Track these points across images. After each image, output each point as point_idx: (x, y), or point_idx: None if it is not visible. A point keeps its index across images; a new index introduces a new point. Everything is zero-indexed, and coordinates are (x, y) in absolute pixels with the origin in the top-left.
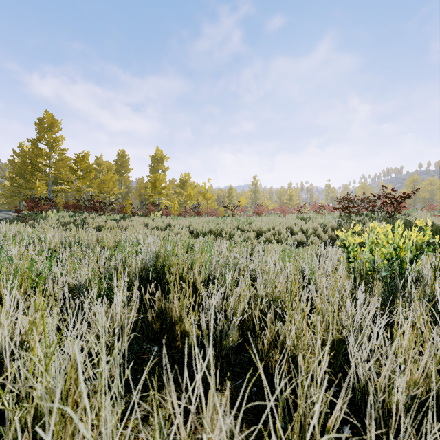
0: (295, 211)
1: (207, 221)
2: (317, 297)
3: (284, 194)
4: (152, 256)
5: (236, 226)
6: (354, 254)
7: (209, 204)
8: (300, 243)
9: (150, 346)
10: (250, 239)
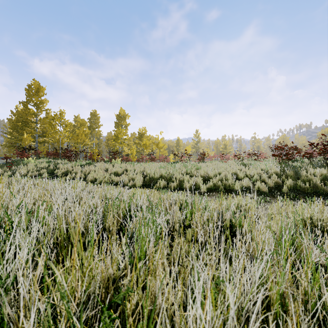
0: (232, 157)
1: (159, 166)
2: None
3: (220, 144)
4: None
5: (185, 172)
6: None
7: (161, 152)
8: (247, 189)
9: None
10: (198, 184)
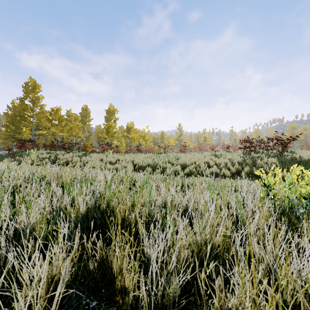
0: (209, 149)
1: (146, 157)
2: (257, 245)
3: (200, 137)
4: (98, 196)
5: (167, 161)
6: (272, 191)
7: (147, 144)
8: (215, 174)
9: (90, 301)
10: (178, 171)
